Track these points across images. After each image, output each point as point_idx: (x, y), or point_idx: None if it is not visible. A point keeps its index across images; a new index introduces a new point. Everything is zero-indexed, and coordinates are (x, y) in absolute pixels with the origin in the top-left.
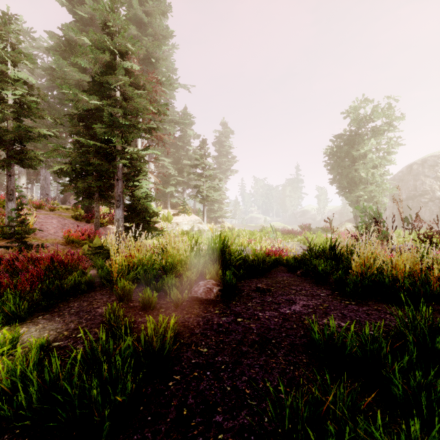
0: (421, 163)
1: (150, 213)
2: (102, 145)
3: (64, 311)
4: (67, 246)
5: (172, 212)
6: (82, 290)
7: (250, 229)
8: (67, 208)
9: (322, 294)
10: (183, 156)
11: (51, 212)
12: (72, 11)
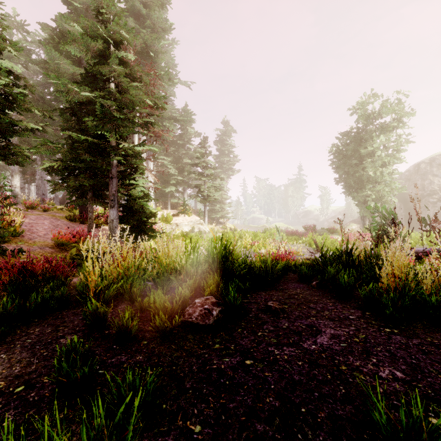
0: (429, 162)
1: (147, 213)
2: (95, 140)
3: (17, 342)
4: (56, 249)
5: (172, 213)
6: (51, 308)
7: (252, 230)
8: (62, 208)
9: (350, 316)
10: (183, 155)
11: (44, 212)
12: (66, 1)
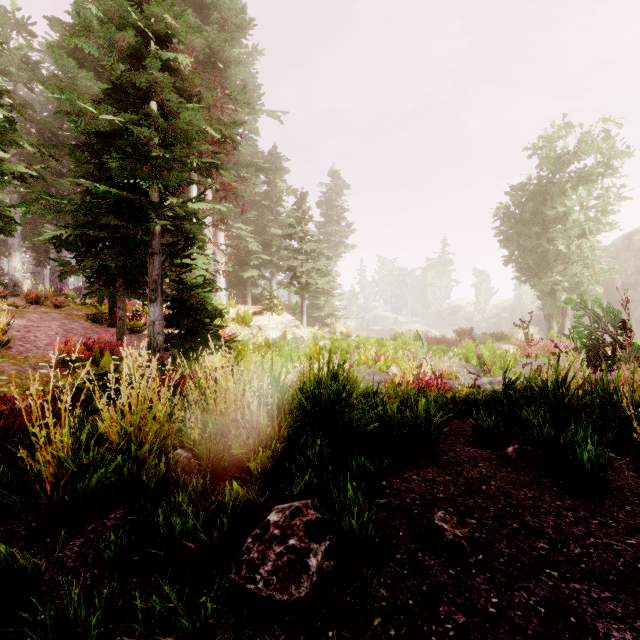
0: None
1: (209, 311)
2: (123, 193)
3: None
4: (61, 369)
5: (253, 310)
6: None
7: (374, 334)
8: (85, 303)
9: None
10: (270, 222)
11: (55, 309)
12: None
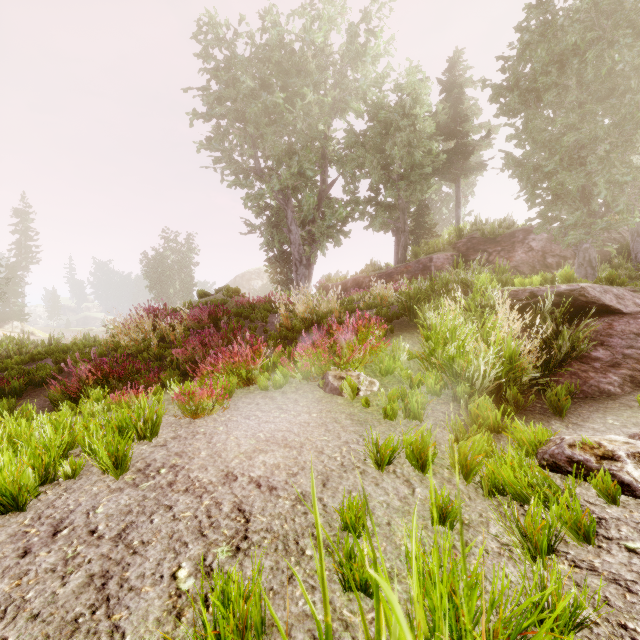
0: (242, 277)
1: None
2: None
3: None
4: None
5: None
6: None
7: (72, 334)
8: None
9: None
10: None
11: None
12: None
